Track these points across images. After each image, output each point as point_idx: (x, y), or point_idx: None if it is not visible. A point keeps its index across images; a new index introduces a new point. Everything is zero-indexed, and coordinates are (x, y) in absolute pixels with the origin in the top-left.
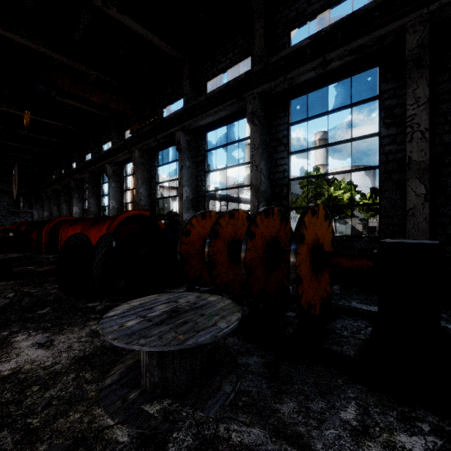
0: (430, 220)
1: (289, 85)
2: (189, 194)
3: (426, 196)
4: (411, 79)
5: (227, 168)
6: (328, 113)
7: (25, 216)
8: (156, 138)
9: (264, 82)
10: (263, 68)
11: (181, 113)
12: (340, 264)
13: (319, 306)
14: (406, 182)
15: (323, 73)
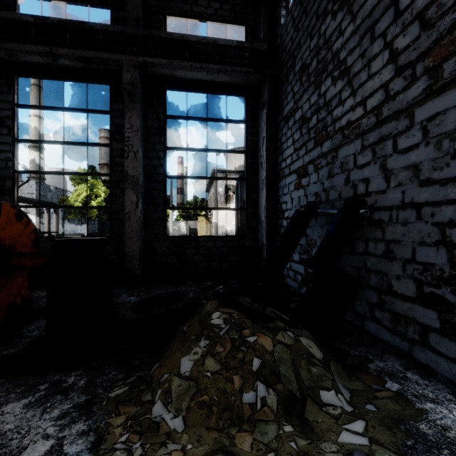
0: (145, 223)
1: (10, 58)
2: None
3: (137, 203)
4: (128, 108)
5: None
6: (64, 109)
7: None
8: None
9: None
10: None
11: None
12: (22, 264)
13: (4, 314)
14: (125, 190)
15: (58, 65)
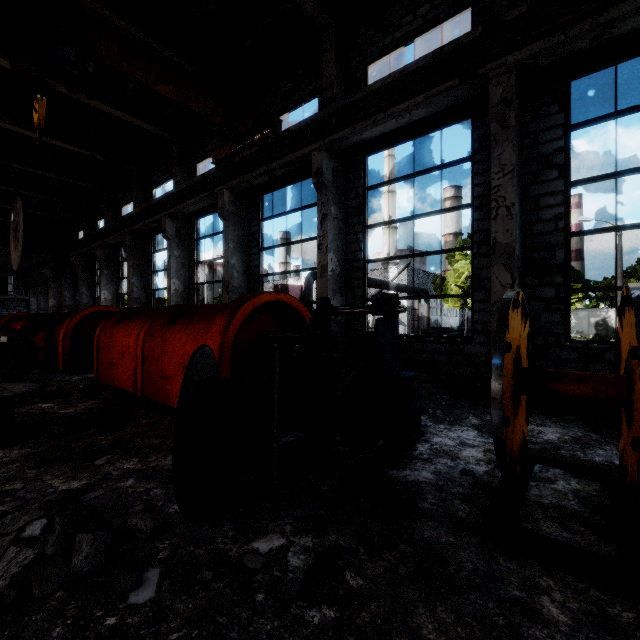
0: None
1: (593, 42)
2: (335, 265)
3: None
4: None
5: (415, 217)
6: None
7: (17, 306)
8: (268, 167)
9: (533, 38)
10: (531, 10)
11: (323, 118)
12: None
13: None
14: None
15: None
